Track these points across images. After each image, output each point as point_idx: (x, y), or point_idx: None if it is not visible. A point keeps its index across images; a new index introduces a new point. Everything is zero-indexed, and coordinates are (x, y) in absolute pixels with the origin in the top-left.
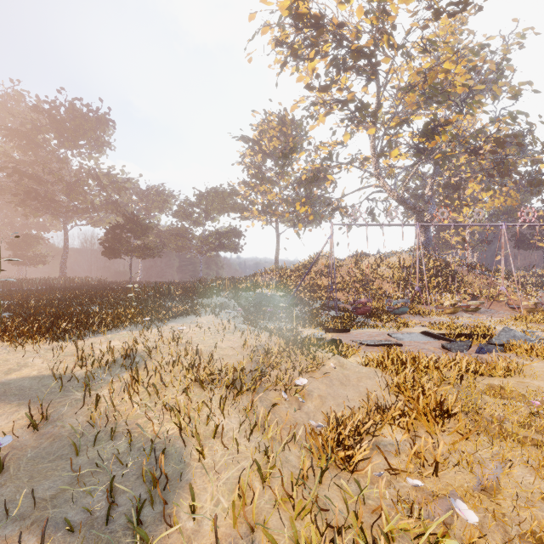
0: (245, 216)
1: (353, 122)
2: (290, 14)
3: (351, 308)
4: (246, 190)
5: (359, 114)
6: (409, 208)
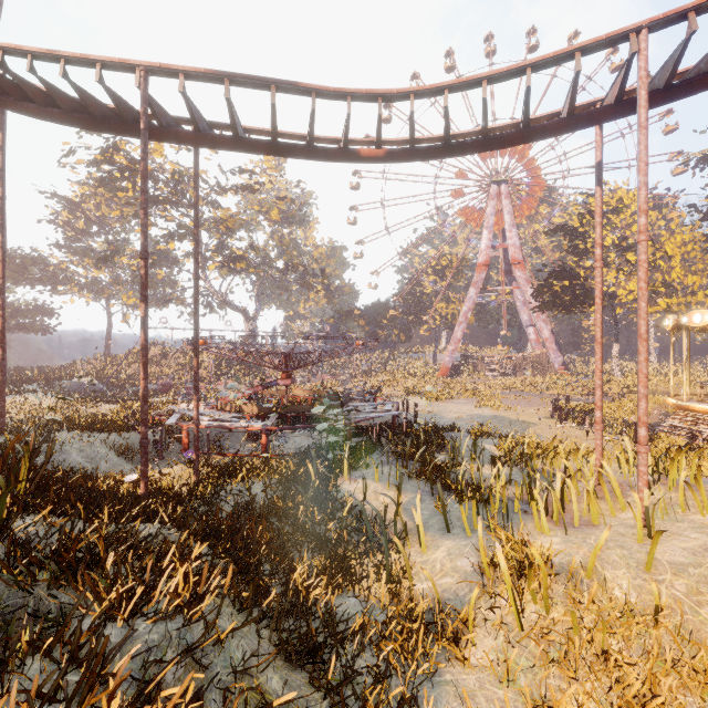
0: (59, 292)
1: (173, 239)
2: (105, 160)
3: (159, 389)
4: (62, 262)
5: (179, 234)
6: (232, 308)
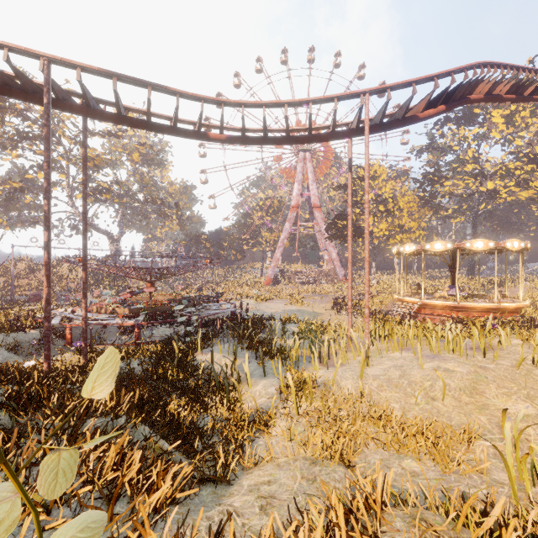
0: None
1: (42, 170)
2: None
3: (29, 299)
4: None
5: None
6: (98, 231)
